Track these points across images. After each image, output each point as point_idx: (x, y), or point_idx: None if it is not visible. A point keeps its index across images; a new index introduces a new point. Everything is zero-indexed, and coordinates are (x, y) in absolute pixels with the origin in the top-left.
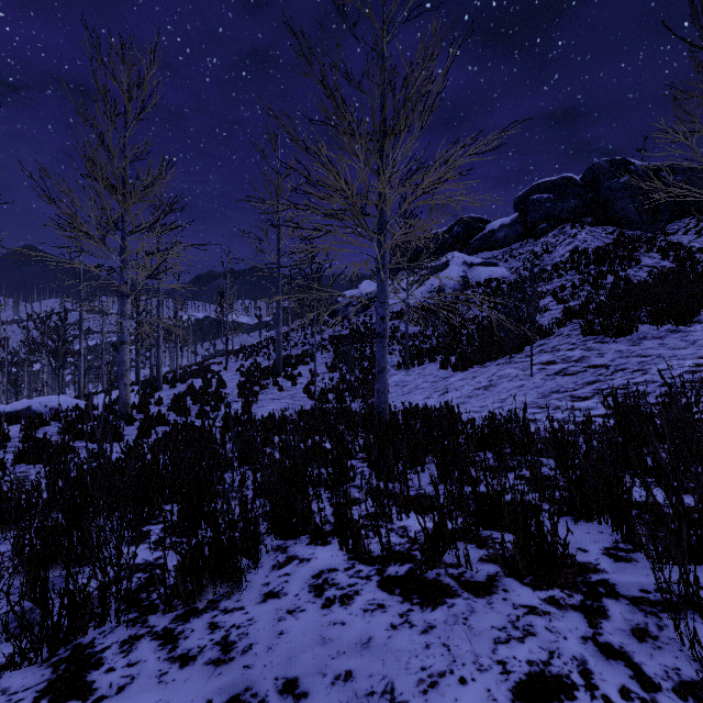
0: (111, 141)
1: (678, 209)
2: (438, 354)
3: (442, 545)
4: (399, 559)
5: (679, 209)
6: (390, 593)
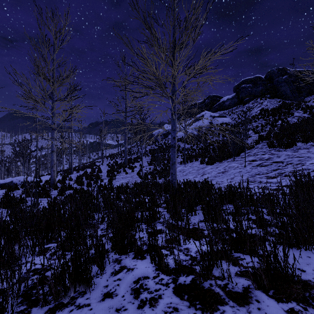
0: (46, 56)
1: (310, 90)
2: (199, 157)
3: (211, 264)
4: (185, 271)
5: (310, 90)
6: (181, 298)
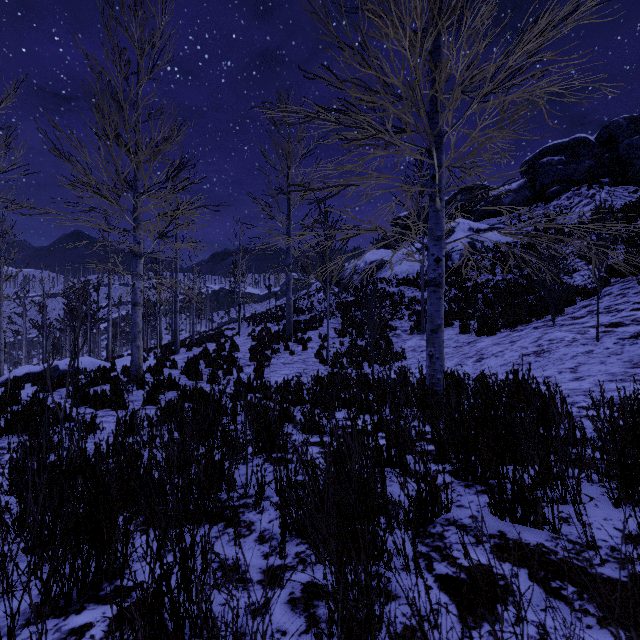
0: (121, 92)
1: None
2: (454, 318)
3: None
4: None
5: None
6: None
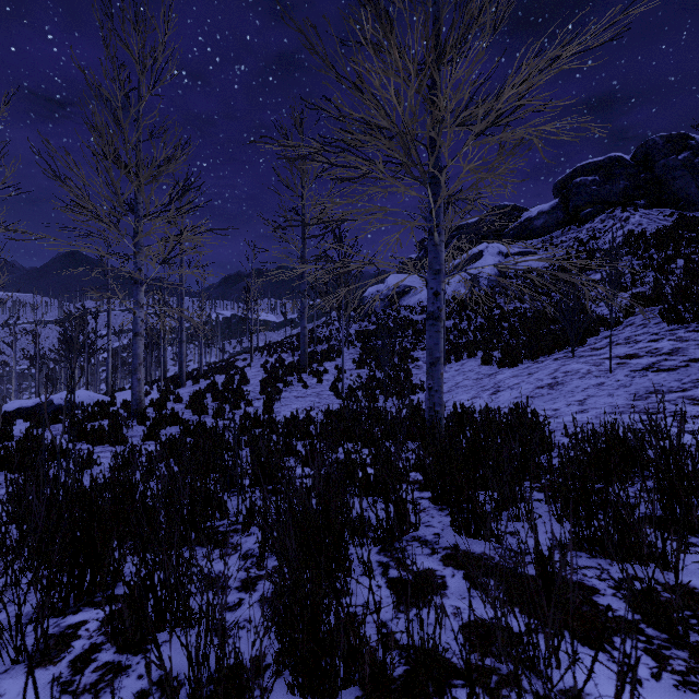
0: (120, 111)
1: None
2: (477, 348)
3: None
4: None
5: None
6: None
